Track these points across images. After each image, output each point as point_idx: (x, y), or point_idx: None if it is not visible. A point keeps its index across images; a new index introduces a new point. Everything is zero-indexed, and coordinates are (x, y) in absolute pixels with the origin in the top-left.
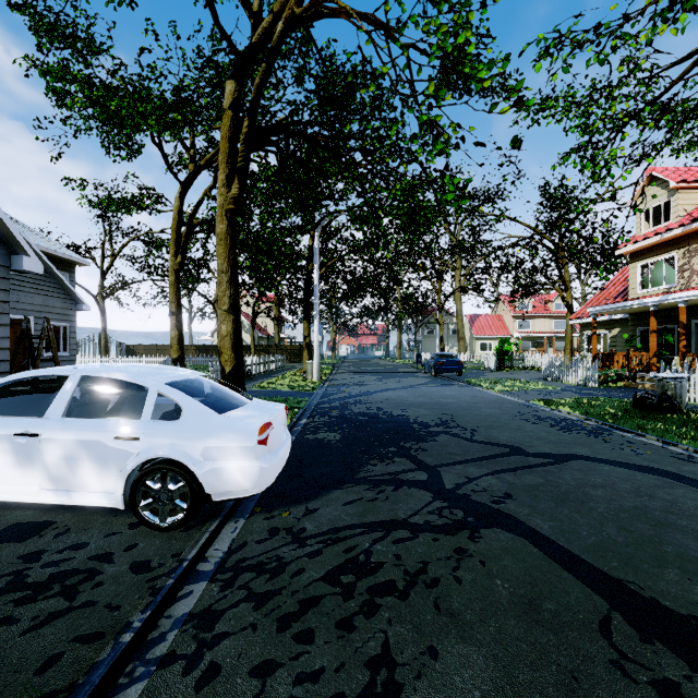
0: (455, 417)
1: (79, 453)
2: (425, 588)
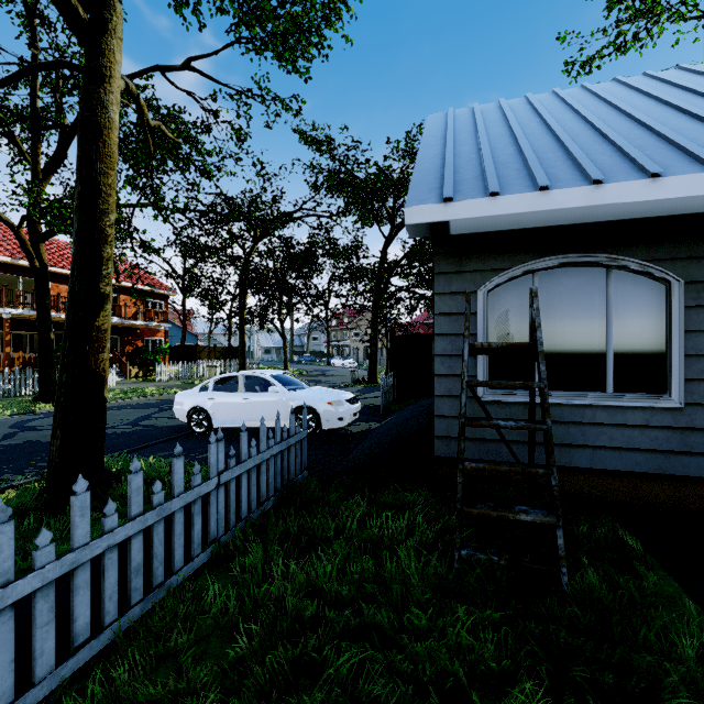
0: None
1: None
2: None
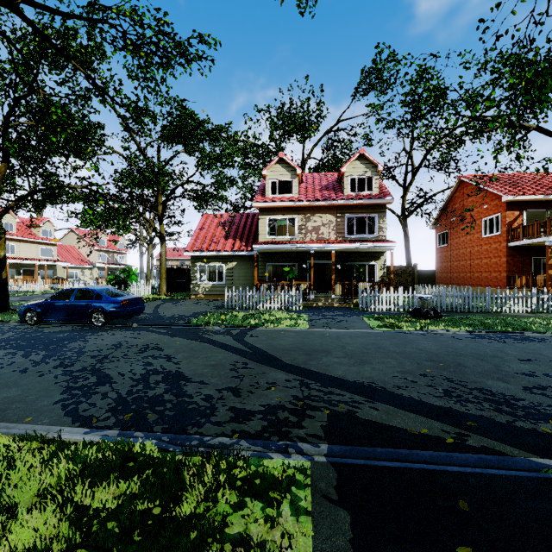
0: (540, 358)
1: None
2: None
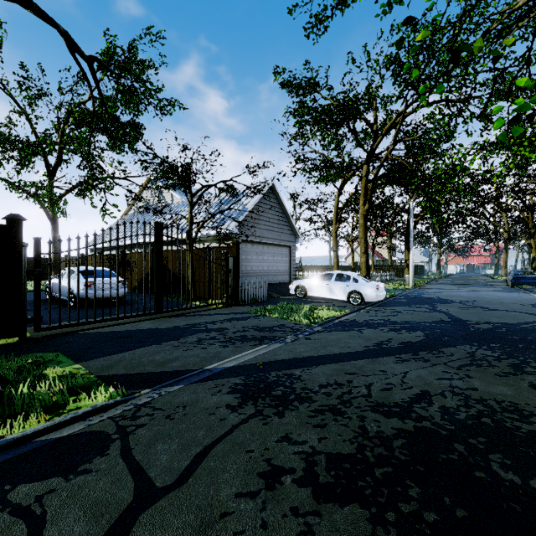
0: (477, 301)
1: (338, 288)
2: (410, 313)
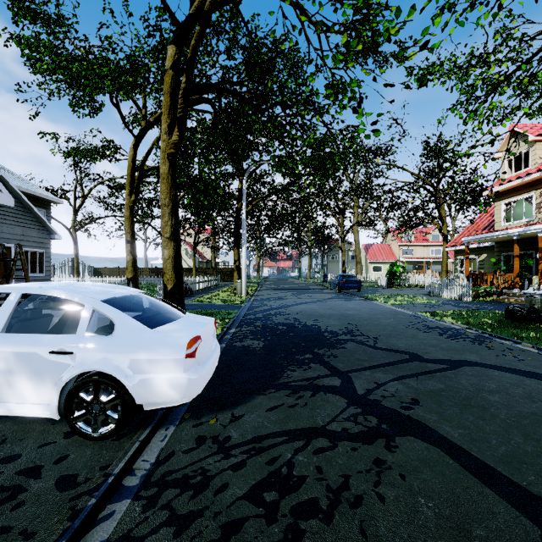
0: (359, 326)
1: (15, 366)
2: (349, 508)
